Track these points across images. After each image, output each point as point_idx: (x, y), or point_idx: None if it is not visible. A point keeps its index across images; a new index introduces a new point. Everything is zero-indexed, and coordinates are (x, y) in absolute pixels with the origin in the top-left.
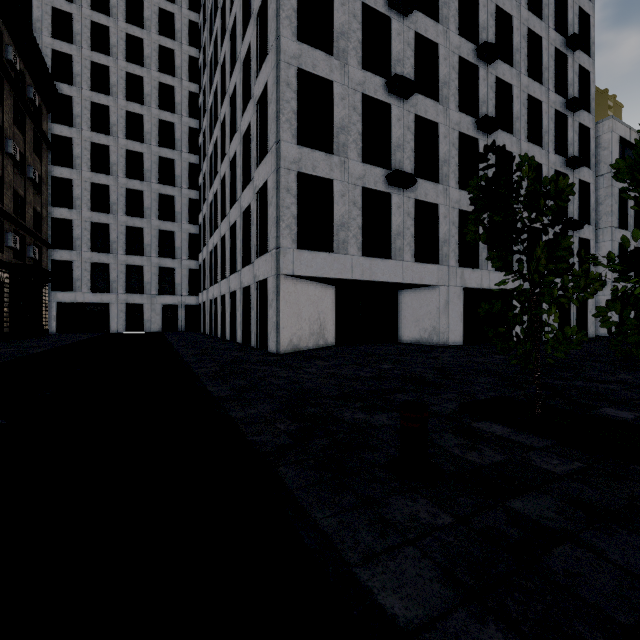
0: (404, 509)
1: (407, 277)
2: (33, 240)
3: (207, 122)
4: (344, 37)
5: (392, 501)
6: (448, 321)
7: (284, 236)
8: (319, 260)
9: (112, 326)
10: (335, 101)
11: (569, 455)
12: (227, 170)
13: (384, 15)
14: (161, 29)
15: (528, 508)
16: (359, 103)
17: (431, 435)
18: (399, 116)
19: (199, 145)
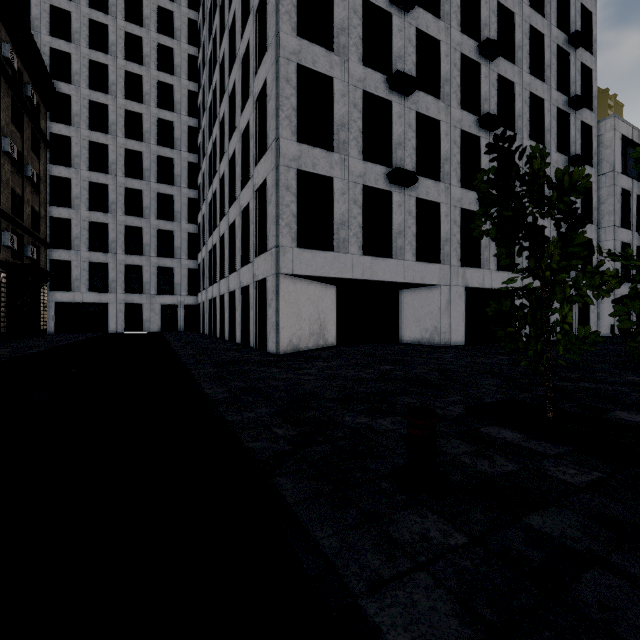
0: (413, 527)
1: (408, 276)
2: (31, 239)
3: (206, 121)
4: (344, 33)
5: (399, 517)
6: (450, 321)
7: (283, 235)
8: (319, 259)
9: (111, 326)
10: (335, 98)
11: (586, 464)
12: (226, 169)
13: (385, 11)
14: (160, 27)
15: (548, 525)
16: (360, 100)
17: (438, 441)
18: (400, 113)
19: (198, 144)
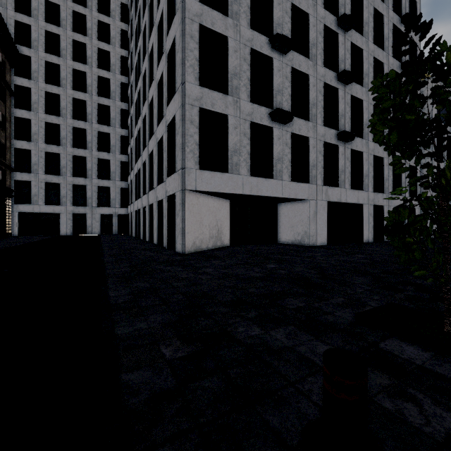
0: None
1: (285, 193)
2: None
3: (133, 77)
4: (236, 2)
5: None
6: (316, 227)
7: (188, 159)
8: (217, 178)
9: (62, 230)
10: (229, 53)
11: None
12: (147, 111)
13: None
14: (100, 8)
15: None
16: (248, 55)
17: None
18: (279, 67)
19: (128, 95)
